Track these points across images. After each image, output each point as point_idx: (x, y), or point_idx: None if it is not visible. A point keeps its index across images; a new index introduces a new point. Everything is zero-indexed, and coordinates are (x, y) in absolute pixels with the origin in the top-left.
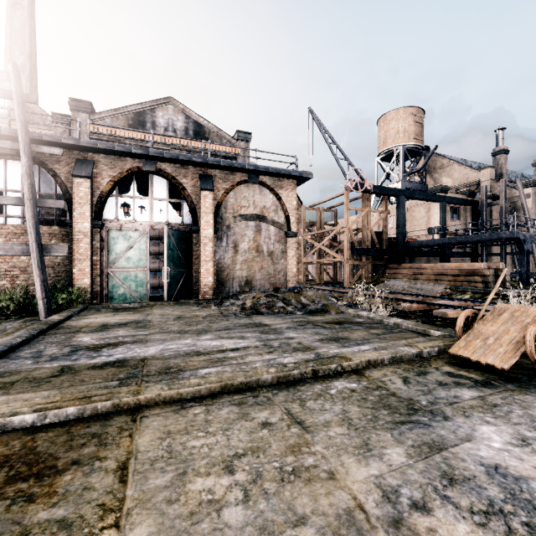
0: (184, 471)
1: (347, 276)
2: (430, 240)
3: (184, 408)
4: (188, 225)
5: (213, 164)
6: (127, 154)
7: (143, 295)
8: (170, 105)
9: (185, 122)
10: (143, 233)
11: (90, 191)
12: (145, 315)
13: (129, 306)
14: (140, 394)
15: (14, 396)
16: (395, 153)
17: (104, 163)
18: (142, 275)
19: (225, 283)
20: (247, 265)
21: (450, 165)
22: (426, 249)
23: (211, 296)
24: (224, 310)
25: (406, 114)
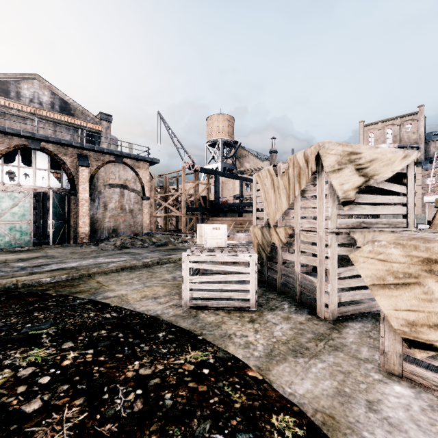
0: (119, 281)
1: (184, 225)
2: (232, 203)
3: (109, 274)
4: (66, 190)
5: (88, 148)
6: (15, 135)
7: (27, 241)
8: (36, 80)
9: (51, 97)
10: (27, 194)
11: None
12: (44, 253)
13: (21, 249)
14: (89, 271)
15: (32, 276)
16: (217, 143)
17: None
18: (26, 226)
19: (97, 231)
20: (114, 219)
21: (248, 155)
22: (231, 209)
23: (87, 240)
24: (102, 247)
25: (224, 119)
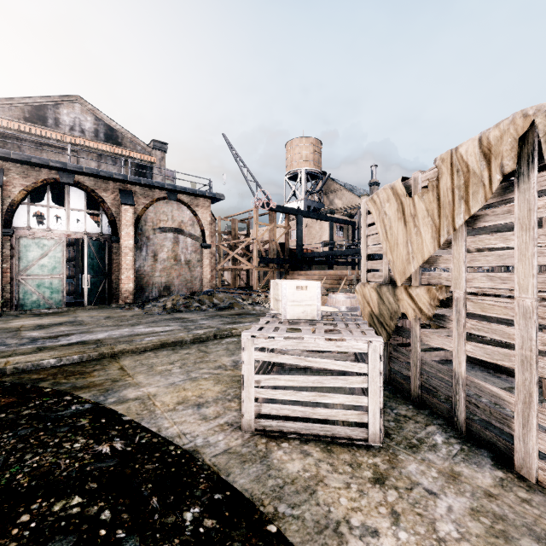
0: (152, 366)
1: (256, 281)
2: (319, 252)
3: (142, 353)
4: (107, 235)
5: (133, 182)
6: (43, 166)
7: (59, 301)
8: (77, 103)
9: (95, 124)
10: (59, 241)
11: (1, 199)
12: (73, 317)
13: (48, 311)
14: (114, 349)
15: (31, 355)
16: (299, 175)
17: (15, 172)
18: (58, 282)
19: (145, 289)
20: (166, 273)
21: (340, 190)
22: (318, 259)
23: (132, 300)
24: (147, 310)
25: (308, 143)
